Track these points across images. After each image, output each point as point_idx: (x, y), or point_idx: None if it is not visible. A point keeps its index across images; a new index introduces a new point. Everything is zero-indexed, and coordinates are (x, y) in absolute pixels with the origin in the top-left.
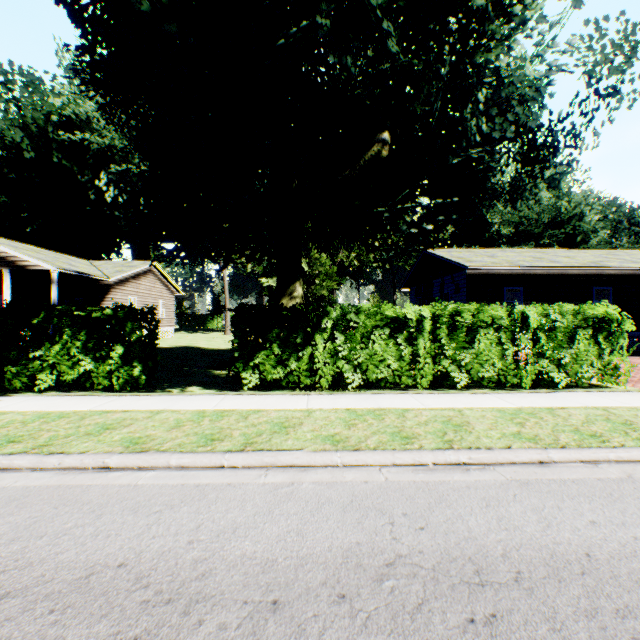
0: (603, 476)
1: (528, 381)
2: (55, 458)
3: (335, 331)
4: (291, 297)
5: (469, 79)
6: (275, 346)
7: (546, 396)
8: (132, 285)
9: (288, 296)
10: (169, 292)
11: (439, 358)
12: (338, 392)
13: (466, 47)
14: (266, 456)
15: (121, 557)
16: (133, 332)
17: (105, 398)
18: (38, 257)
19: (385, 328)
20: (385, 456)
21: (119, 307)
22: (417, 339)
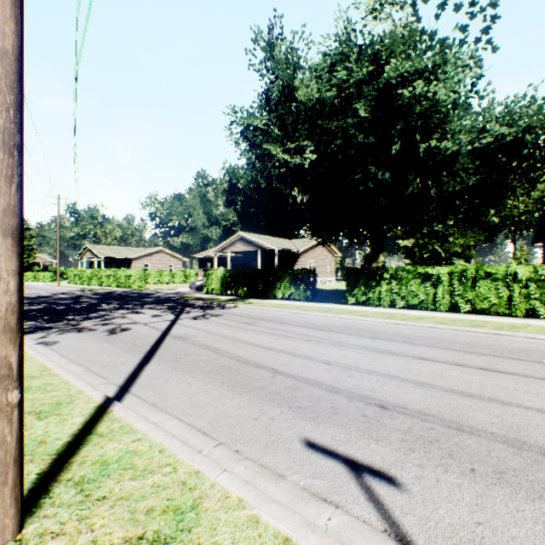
0: (449, 331)
1: (518, 313)
2: (287, 310)
3: (391, 280)
4: (377, 262)
5: (440, 162)
6: (362, 286)
7: (514, 319)
8: (310, 253)
9: (375, 262)
10: (331, 255)
11: (453, 296)
12: (389, 308)
13: (430, 155)
14: (338, 315)
15: (301, 320)
16: (307, 279)
17: (298, 302)
18: (270, 243)
19: (418, 278)
20: (374, 319)
21: (302, 269)
22: (437, 285)
